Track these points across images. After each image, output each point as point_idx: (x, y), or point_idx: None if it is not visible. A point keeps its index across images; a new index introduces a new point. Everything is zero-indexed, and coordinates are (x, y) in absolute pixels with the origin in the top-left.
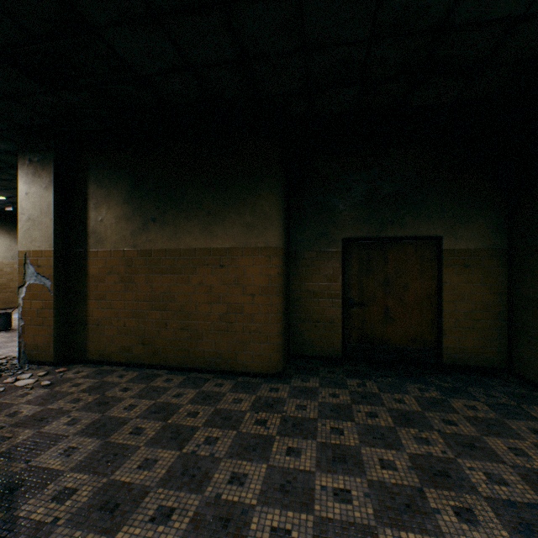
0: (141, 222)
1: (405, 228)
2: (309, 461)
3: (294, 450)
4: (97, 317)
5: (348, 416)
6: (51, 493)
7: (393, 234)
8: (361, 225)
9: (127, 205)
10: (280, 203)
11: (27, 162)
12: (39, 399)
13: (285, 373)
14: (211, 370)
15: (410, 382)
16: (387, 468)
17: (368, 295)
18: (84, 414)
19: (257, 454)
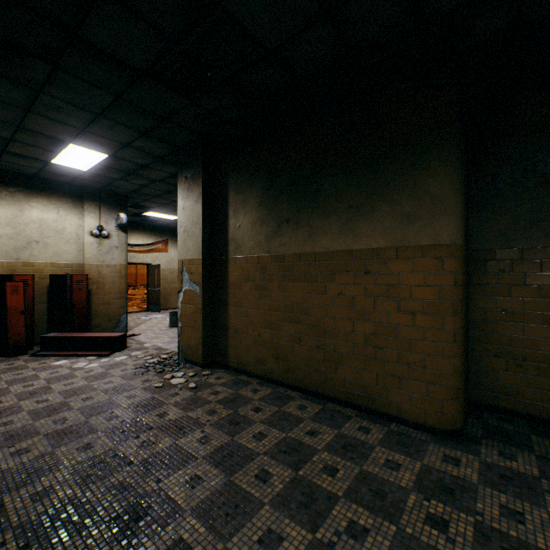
0: (274, 225)
1: None
2: None
3: None
4: (235, 324)
5: None
6: (167, 539)
7: None
8: None
9: (261, 208)
10: (457, 179)
11: (183, 180)
12: (184, 403)
13: (465, 432)
14: (352, 404)
15: None
16: None
17: None
18: (215, 433)
19: None
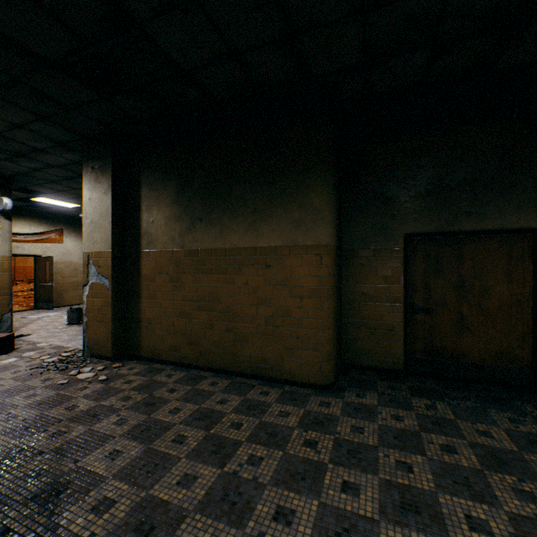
0: (188, 222)
1: (486, 219)
2: (371, 503)
3: (351, 486)
4: (148, 315)
5: (417, 447)
6: (92, 501)
7: (470, 228)
8: (428, 218)
9: (175, 206)
10: (331, 196)
11: (90, 170)
12: (95, 394)
13: (337, 385)
14: (256, 375)
15: (496, 408)
16: (478, 531)
17: (437, 300)
18: (132, 414)
19: (306, 485)
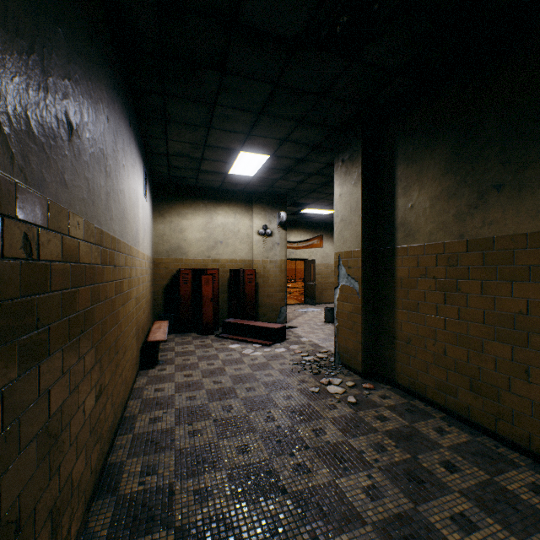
0: (471, 196)
1: None
2: None
3: None
4: (405, 332)
5: None
6: None
7: None
8: None
9: (447, 176)
10: None
11: (339, 164)
12: (342, 421)
13: None
14: None
15: None
16: None
17: None
18: (387, 485)
19: None
